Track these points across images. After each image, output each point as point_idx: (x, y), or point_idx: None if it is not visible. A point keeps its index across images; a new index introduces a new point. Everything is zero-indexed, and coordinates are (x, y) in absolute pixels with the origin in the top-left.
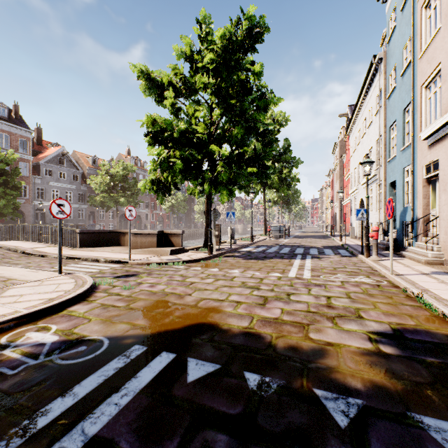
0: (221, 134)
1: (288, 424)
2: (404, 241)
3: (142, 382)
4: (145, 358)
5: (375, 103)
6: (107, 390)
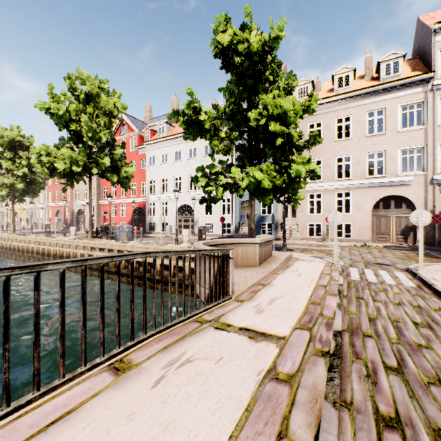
0: None
1: None
2: (261, 232)
3: None
4: None
5: None
6: None
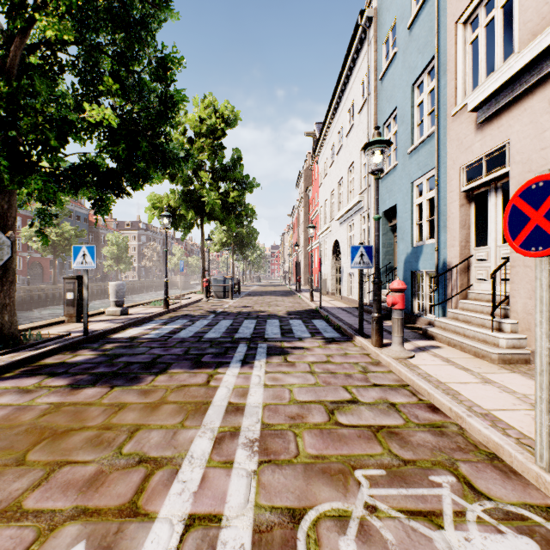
0: None
1: None
2: (414, 303)
3: None
4: None
5: (359, 96)
6: None
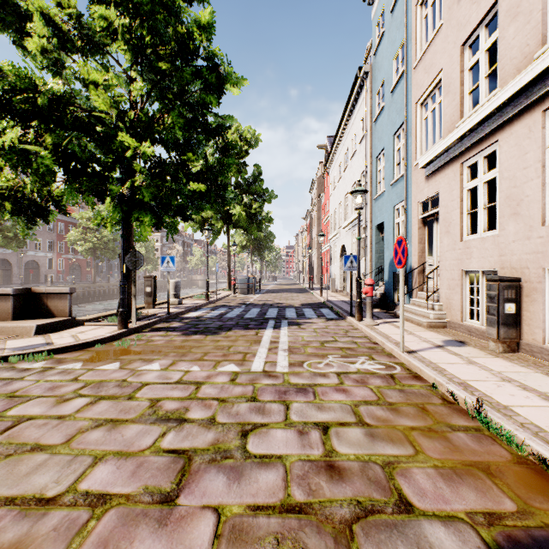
0: (144, 121)
1: None
2: (395, 296)
3: None
4: None
5: (359, 129)
6: None
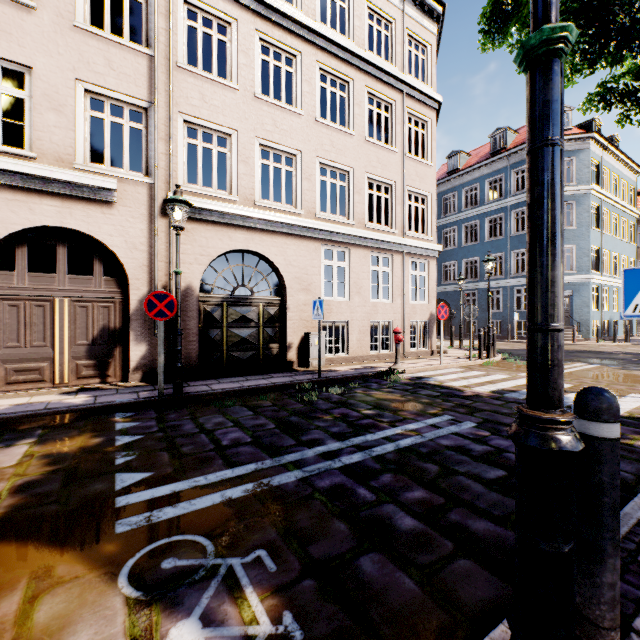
0: None
1: (157, 442)
2: None
3: (177, 485)
4: (141, 507)
5: None
6: (202, 489)
